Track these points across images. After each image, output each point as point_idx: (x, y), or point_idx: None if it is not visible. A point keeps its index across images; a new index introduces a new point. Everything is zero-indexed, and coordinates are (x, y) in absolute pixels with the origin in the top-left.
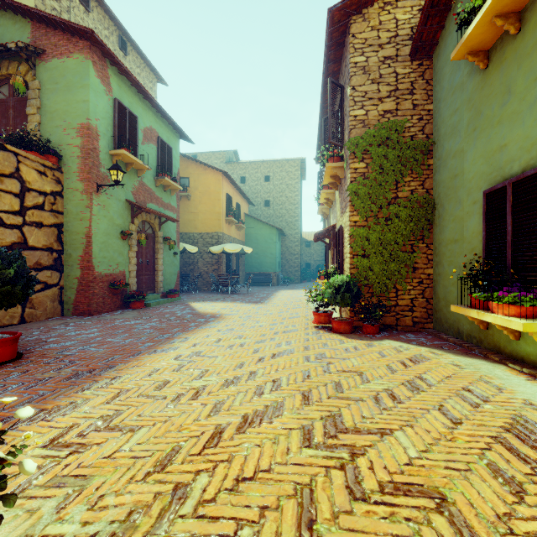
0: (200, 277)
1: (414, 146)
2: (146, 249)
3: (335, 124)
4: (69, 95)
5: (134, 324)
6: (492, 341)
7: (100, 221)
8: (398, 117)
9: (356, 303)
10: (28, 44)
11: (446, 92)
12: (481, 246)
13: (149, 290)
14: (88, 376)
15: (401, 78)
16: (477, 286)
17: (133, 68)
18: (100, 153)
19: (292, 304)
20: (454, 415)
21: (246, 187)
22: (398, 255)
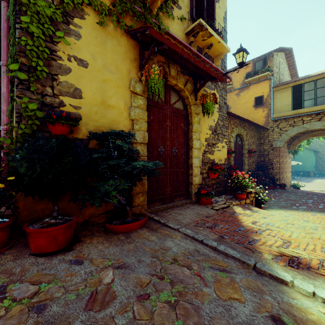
0: None
1: None
2: None
3: None
4: None
5: None
6: None
7: None
8: None
9: None
10: None
11: None
12: None
13: None
14: None
15: None
16: None
17: None
18: None
19: (322, 184)
20: None
21: None
22: None
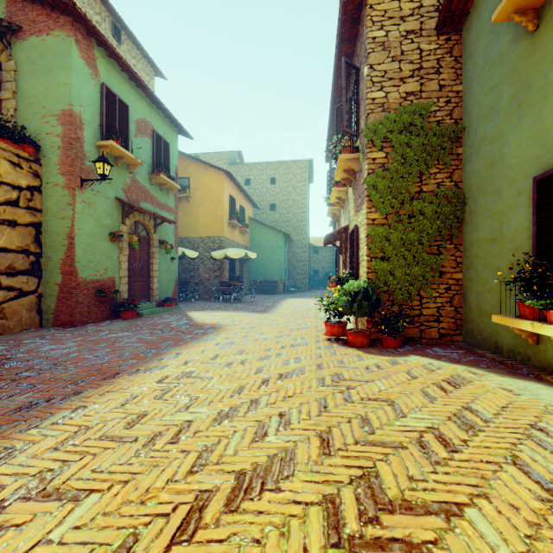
0: (201, 284)
1: (442, 132)
2: (139, 253)
3: (348, 113)
4: (48, 77)
5: (120, 336)
6: (545, 358)
7: (84, 221)
8: (423, 100)
9: (374, 312)
10: (1, 19)
11: (480, 68)
12: (528, 244)
13: (143, 298)
14: (44, 406)
15: (426, 55)
16: (528, 292)
17: (128, 58)
18: (84, 144)
19: (300, 314)
20: (540, 475)
21: (250, 190)
22: (422, 257)
